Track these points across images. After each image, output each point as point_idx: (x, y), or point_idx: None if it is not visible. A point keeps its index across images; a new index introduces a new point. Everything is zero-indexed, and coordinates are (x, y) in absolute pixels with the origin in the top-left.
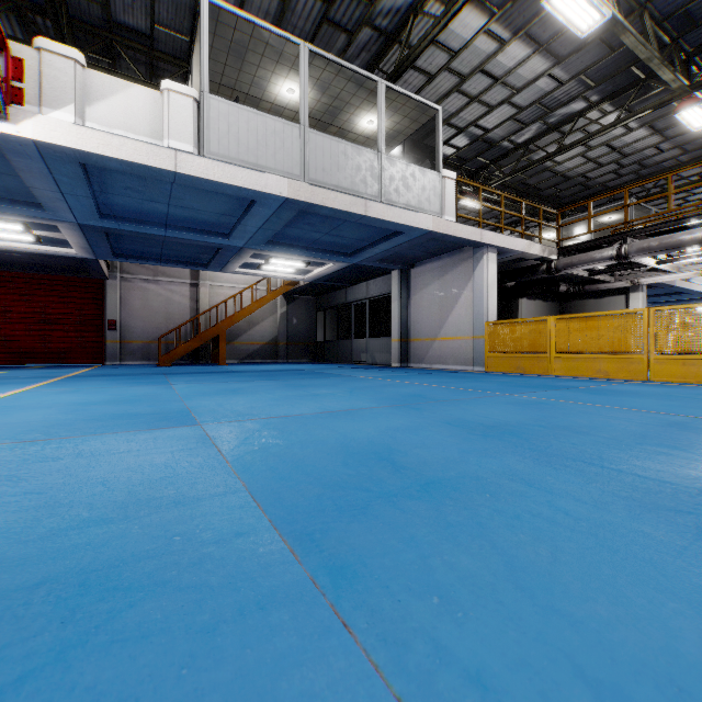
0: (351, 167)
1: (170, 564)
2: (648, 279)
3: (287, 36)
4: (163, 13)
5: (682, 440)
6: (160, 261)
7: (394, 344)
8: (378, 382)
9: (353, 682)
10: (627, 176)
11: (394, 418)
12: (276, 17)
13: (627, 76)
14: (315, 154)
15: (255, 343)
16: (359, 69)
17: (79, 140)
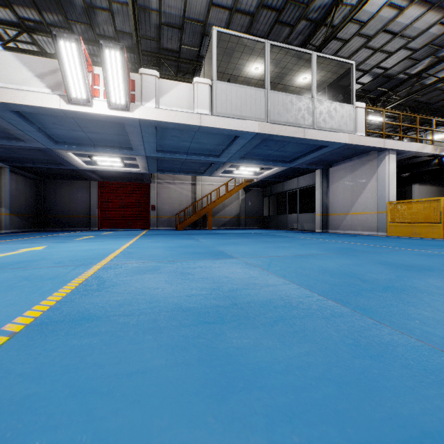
0: (295, 109)
1: (289, 302)
2: None
3: (258, 39)
4: (186, 38)
5: None
6: (179, 172)
7: (317, 217)
8: (315, 240)
9: (395, 335)
10: None
11: (342, 259)
12: (248, 26)
13: None
14: (273, 105)
15: (226, 217)
16: (300, 49)
17: (157, 116)
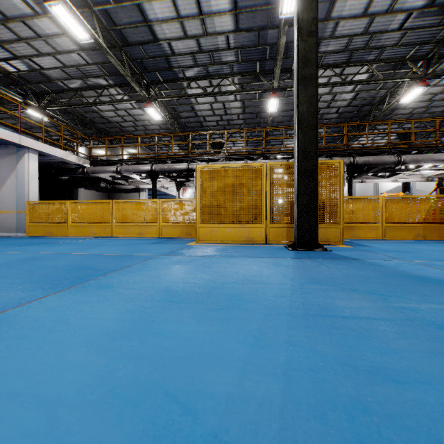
0: None
1: None
2: (143, 186)
3: None
4: None
5: (0, 266)
6: None
7: None
8: None
9: None
10: (141, 131)
11: None
12: None
13: (125, 79)
14: None
15: None
16: None
17: None
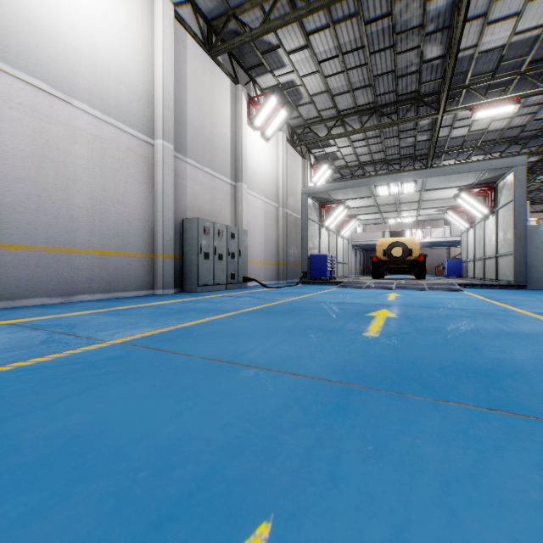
0: None
1: None
2: None
3: None
4: None
5: None
6: (438, 246)
7: None
8: None
9: None
10: None
11: None
12: None
13: None
14: None
15: None
16: None
17: (430, 240)
